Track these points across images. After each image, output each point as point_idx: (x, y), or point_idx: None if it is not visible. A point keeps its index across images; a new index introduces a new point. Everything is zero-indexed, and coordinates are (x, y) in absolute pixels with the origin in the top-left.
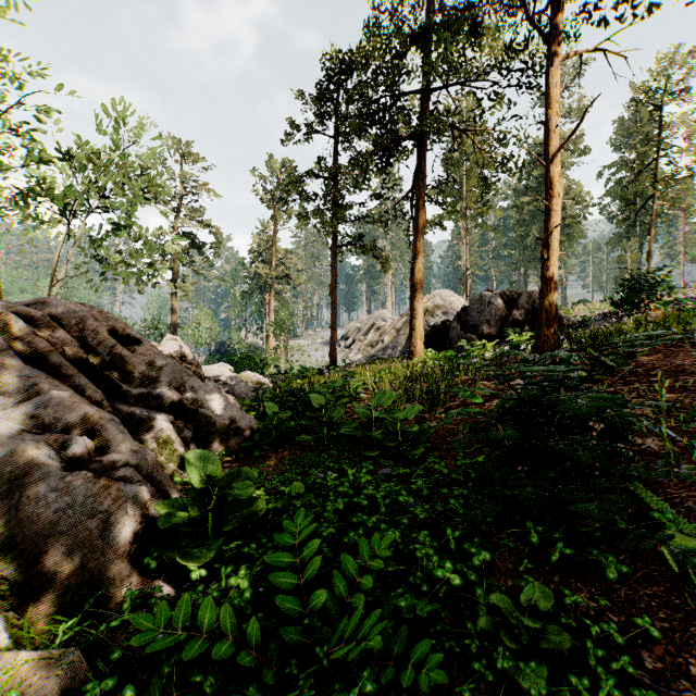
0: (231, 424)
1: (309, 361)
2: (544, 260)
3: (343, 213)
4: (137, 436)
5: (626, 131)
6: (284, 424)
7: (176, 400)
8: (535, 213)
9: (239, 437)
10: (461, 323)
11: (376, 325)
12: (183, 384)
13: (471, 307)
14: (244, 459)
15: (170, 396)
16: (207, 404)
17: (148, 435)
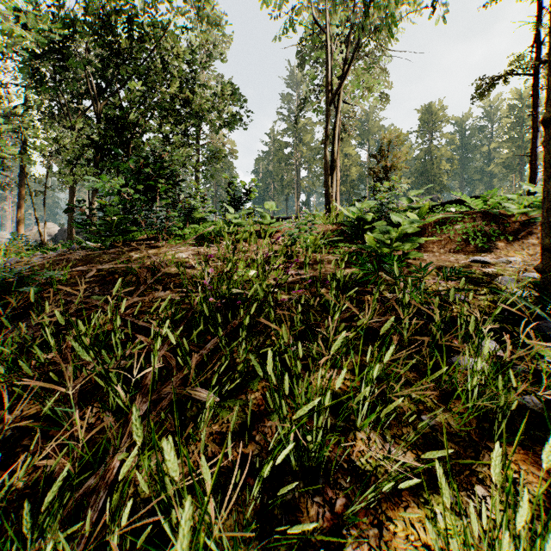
0: None
1: None
2: None
3: None
4: None
5: None
6: None
7: None
8: None
9: None
10: (53, 240)
11: None
12: None
13: (58, 233)
14: None
15: None
16: None
17: None
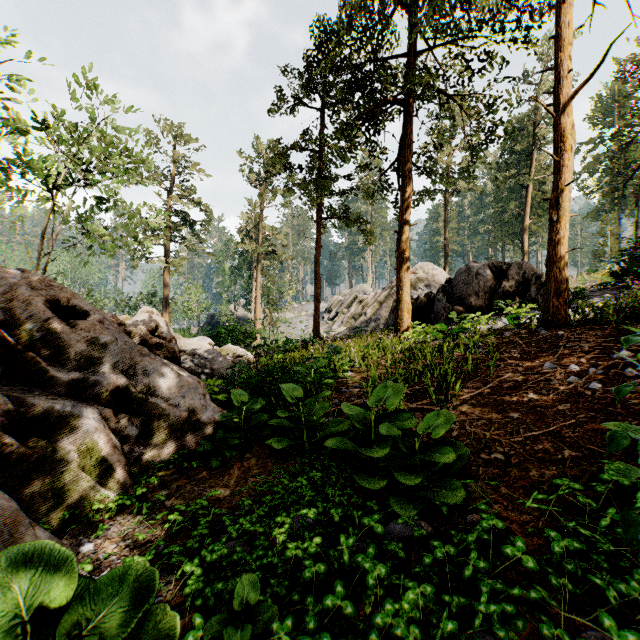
0: (189, 416)
1: (294, 333)
2: (552, 223)
3: (326, 185)
4: (51, 442)
5: (604, 107)
6: (255, 417)
7: (122, 387)
8: (513, 190)
9: (200, 433)
10: (446, 295)
11: (359, 298)
12: (133, 366)
13: (457, 278)
14: (200, 467)
15: (113, 382)
16: (160, 390)
17: (68, 439)
